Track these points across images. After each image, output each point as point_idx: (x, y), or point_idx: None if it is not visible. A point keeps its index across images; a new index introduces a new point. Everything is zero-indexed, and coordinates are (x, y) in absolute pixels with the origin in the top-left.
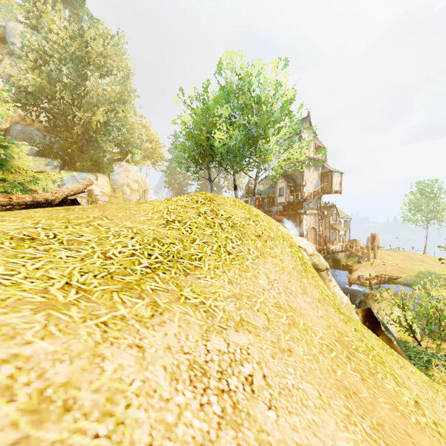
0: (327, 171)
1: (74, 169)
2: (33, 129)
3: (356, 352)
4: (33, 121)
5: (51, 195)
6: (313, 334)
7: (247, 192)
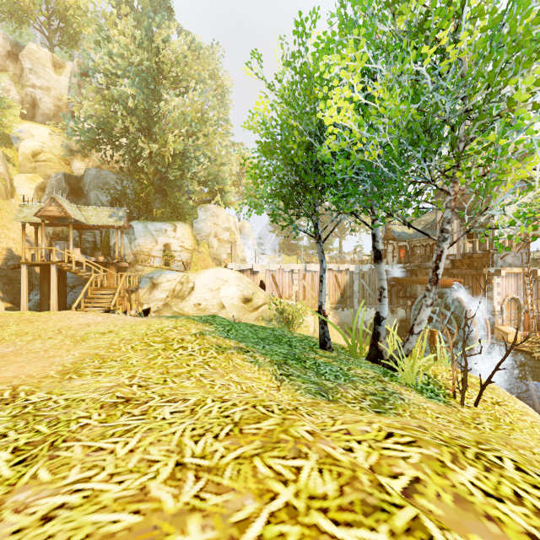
0: None
1: (150, 218)
2: (109, 173)
3: None
4: (108, 163)
5: None
6: None
7: (384, 238)
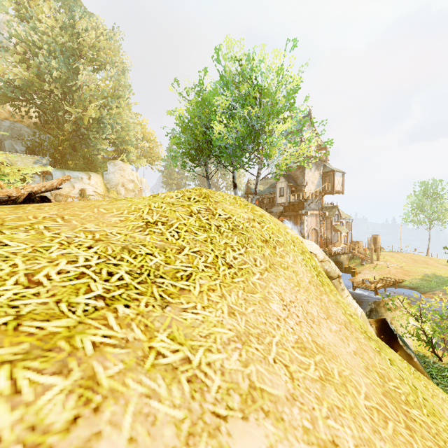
0: (328, 170)
1: (65, 168)
2: (23, 126)
3: (410, 409)
4: (22, 117)
5: (15, 191)
6: (356, 392)
7: (246, 192)
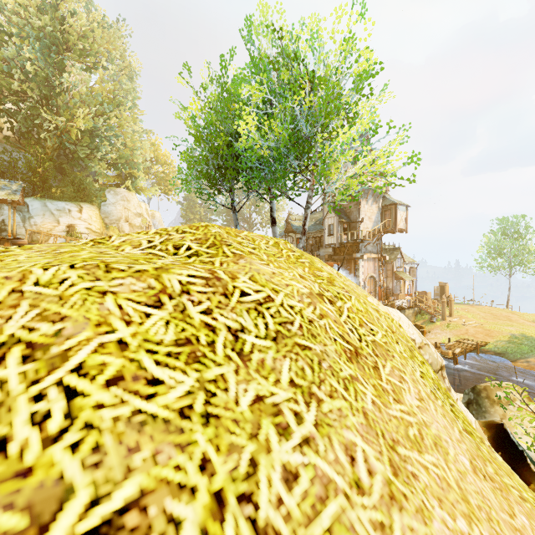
0: (389, 203)
1: (48, 197)
2: None
3: None
4: None
5: None
6: None
7: (286, 230)
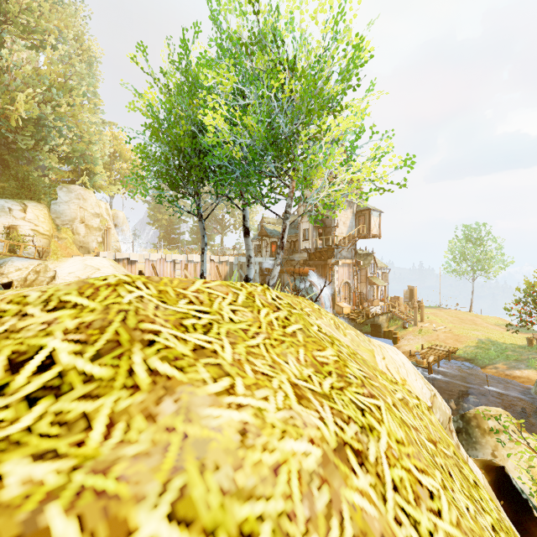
0: (363, 208)
1: None
2: None
3: None
4: None
5: None
6: None
7: (260, 234)
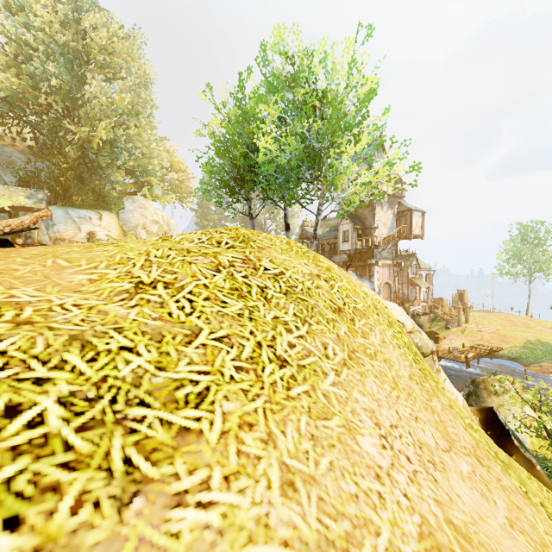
0: (404, 209)
1: (69, 205)
2: (14, 151)
3: None
4: (13, 140)
5: None
6: None
7: (300, 237)
